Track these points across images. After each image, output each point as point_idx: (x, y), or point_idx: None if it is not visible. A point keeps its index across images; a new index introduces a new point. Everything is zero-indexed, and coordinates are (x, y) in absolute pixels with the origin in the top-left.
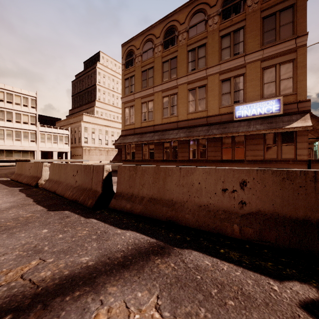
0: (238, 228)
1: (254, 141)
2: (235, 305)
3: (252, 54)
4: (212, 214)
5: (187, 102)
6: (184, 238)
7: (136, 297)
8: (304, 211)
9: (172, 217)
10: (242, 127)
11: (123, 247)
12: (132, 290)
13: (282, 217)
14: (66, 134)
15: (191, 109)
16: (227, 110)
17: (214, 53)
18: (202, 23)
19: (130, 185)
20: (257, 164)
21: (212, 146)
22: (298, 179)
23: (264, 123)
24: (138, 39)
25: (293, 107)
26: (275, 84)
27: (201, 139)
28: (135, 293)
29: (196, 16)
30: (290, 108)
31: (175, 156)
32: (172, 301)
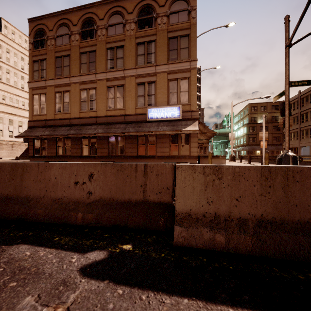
0: (81, 216)
1: (163, 140)
2: (15, 285)
3: (161, 65)
4: (63, 206)
5: (106, 98)
6: (27, 233)
7: None
8: (128, 195)
9: (24, 215)
10: (153, 127)
11: None
12: None
13: (115, 201)
14: None
15: (110, 106)
16: (142, 111)
17: (131, 56)
18: (120, 25)
19: None
20: (165, 159)
21: (129, 143)
22: (127, 170)
23: (169, 125)
24: (51, 19)
25: (188, 114)
26: (177, 94)
27: (119, 136)
28: None
29: (114, 17)
30: (186, 115)
31: (94, 152)
32: None
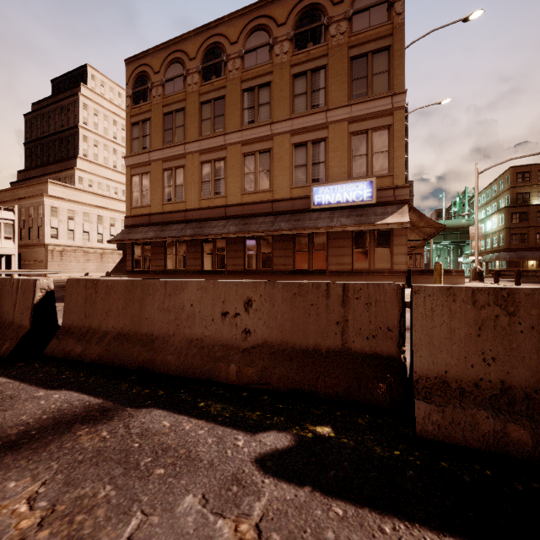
0: (235, 369)
1: (340, 242)
2: (164, 473)
3: (337, 109)
4: (205, 351)
5: (242, 175)
6: (156, 392)
7: (2, 490)
8: (314, 338)
9: (147, 362)
10: (322, 221)
11: (32, 418)
12: (3, 480)
13: (291, 348)
14: (7, 219)
15: (248, 187)
16: (302, 192)
17: (283, 99)
18: (264, 48)
19: (86, 313)
20: (344, 276)
21: (280, 249)
22: (310, 294)
23: (352, 215)
24: (157, 55)
25: (389, 194)
26: (367, 159)
27: (263, 237)
28: (4, 484)
29: (255, 35)
30: (385, 195)
31: (222, 264)
32: (65, 485)
